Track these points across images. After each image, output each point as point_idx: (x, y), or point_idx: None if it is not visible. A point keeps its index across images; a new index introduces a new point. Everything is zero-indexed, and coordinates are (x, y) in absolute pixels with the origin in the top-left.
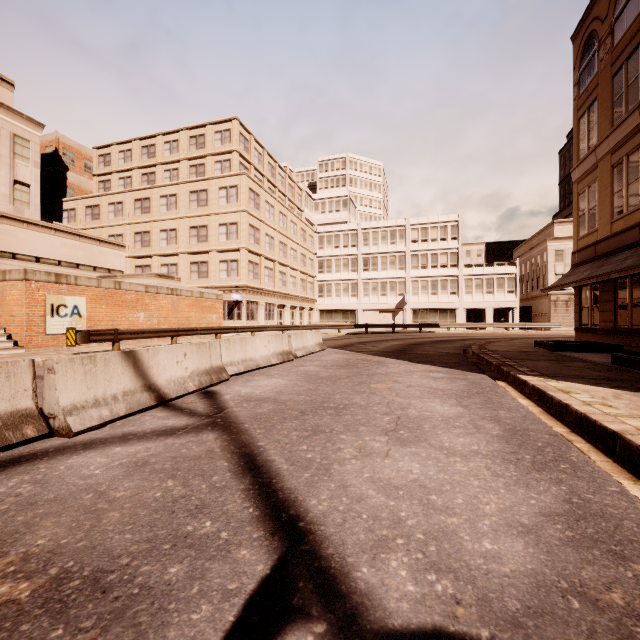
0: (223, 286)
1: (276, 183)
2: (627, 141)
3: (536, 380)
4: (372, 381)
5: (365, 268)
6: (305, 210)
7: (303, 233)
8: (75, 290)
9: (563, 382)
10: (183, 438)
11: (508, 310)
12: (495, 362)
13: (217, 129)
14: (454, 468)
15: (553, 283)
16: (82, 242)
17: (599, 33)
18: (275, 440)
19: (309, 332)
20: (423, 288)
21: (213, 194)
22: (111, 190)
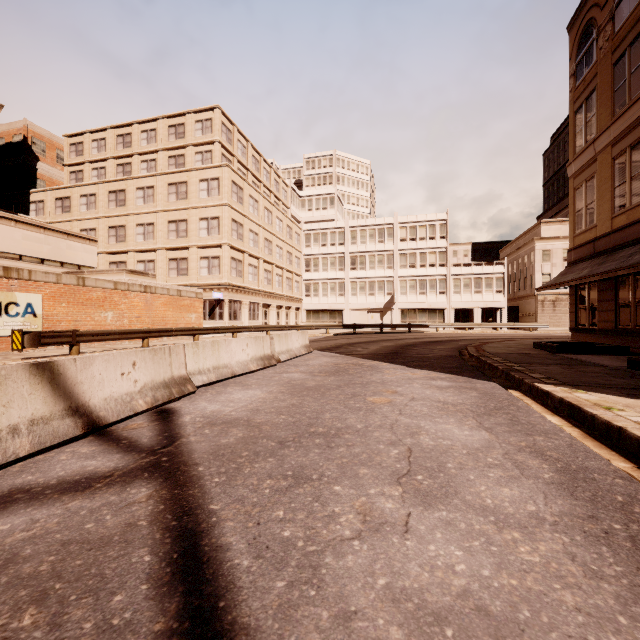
0: (204, 284)
1: (261, 178)
2: (630, 131)
3: (560, 391)
4: (367, 392)
5: (353, 267)
6: (291, 207)
7: (289, 230)
8: (29, 286)
9: (593, 393)
10: (99, 497)
11: (496, 310)
12: (501, 367)
13: (198, 118)
14: (519, 558)
15: (549, 282)
16: (47, 235)
17: (598, 20)
18: (237, 498)
19: (294, 333)
20: (411, 287)
21: (193, 187)
22: (83, 181)
